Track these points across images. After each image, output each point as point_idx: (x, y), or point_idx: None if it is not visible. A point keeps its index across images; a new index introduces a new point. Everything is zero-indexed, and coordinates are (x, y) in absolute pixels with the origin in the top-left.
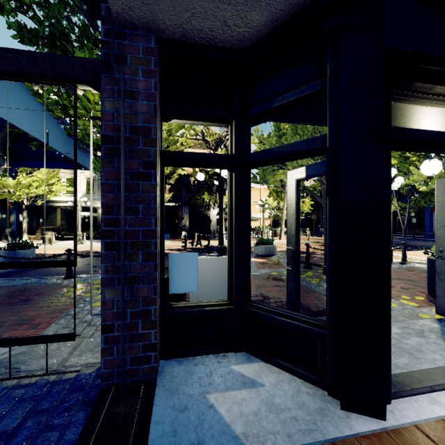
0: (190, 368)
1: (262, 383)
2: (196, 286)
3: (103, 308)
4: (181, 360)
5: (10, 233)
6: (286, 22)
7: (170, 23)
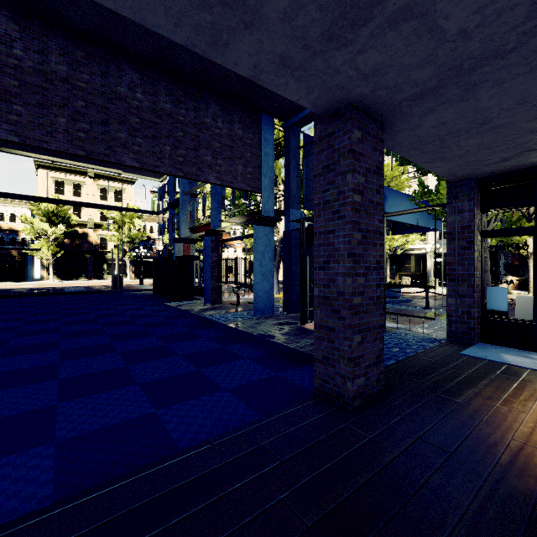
0: (496, 347)
1: None
2: (506, 308)
3: (447, 306)
4: (493, 345)
5: None
6: None
7: (481, 175)
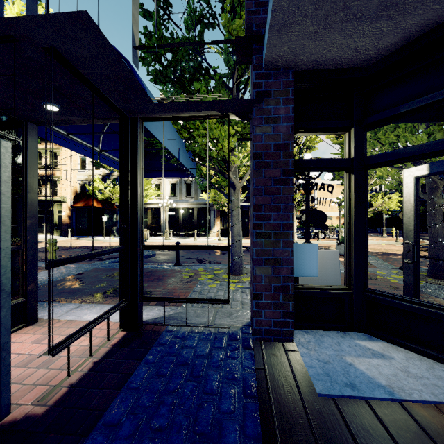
0: (317, 337)
1: (391, 357)
2: (317, 272)
3: (254, 281)
4: (307, 331)
5: (116, 230)
6: (419, 39)
7: (307, 60)
